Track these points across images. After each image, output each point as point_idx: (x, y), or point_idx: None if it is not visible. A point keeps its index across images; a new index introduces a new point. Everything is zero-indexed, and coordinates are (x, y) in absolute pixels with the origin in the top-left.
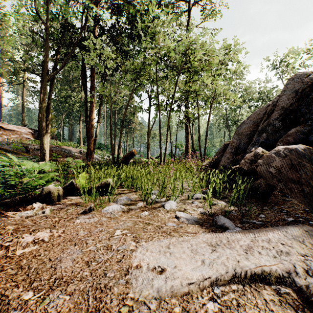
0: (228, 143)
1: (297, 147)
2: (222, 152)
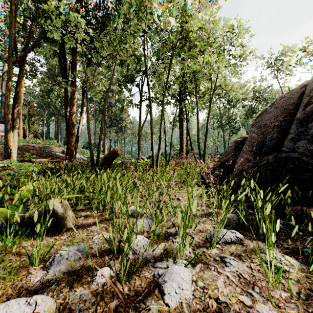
0: (240, 139)
1: None
2: (233, 151)
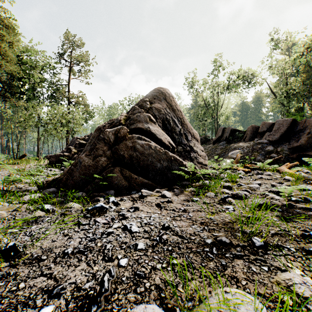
0: None
1: (51, 155)
2: None
